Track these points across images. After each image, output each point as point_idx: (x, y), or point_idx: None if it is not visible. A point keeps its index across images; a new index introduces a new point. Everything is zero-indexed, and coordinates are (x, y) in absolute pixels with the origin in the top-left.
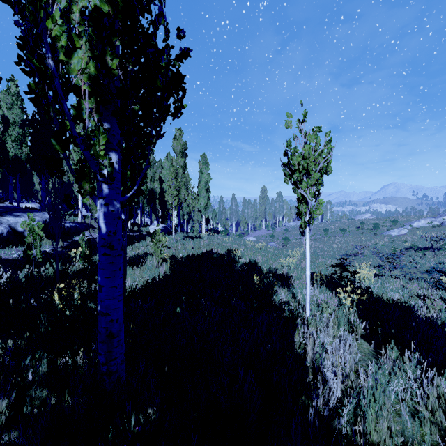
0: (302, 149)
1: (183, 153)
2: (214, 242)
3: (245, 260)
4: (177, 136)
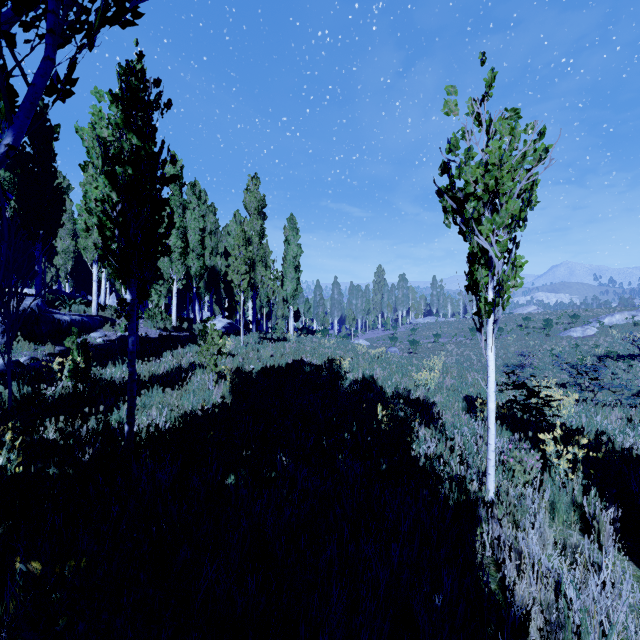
0: (485, 150)
1: (260, 213)
2: (307, 346)
3: (356, 375)
4: (251, 186)
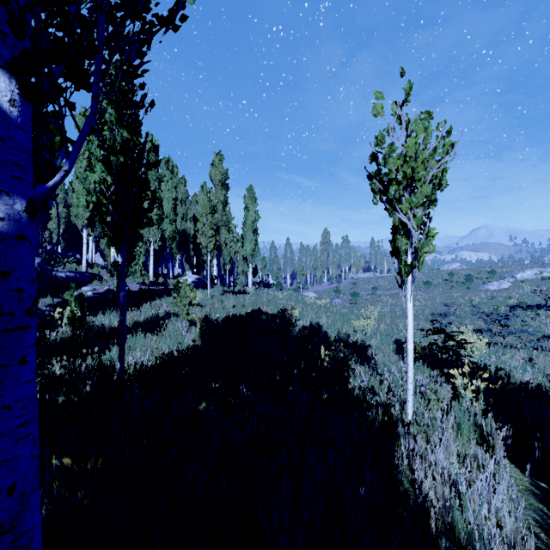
0: (404, 145)
1: (224, 184)
2: (264, 298)
3: (305, 322)
4: (216, 162)
